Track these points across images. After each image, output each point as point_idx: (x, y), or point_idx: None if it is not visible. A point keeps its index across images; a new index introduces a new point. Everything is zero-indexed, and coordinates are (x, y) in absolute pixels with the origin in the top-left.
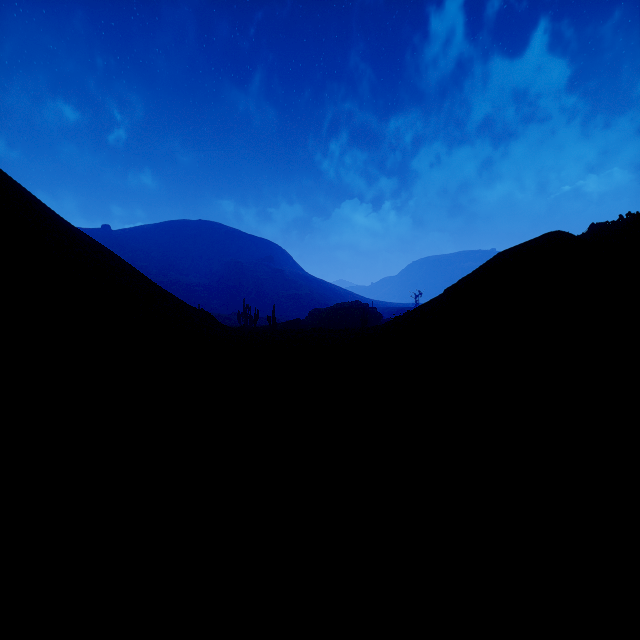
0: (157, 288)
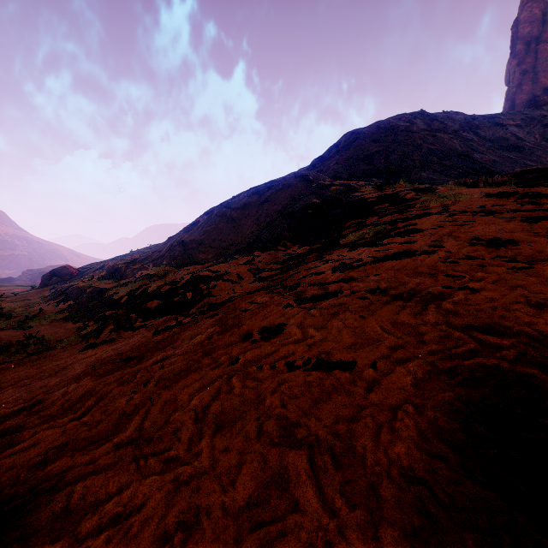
0: None
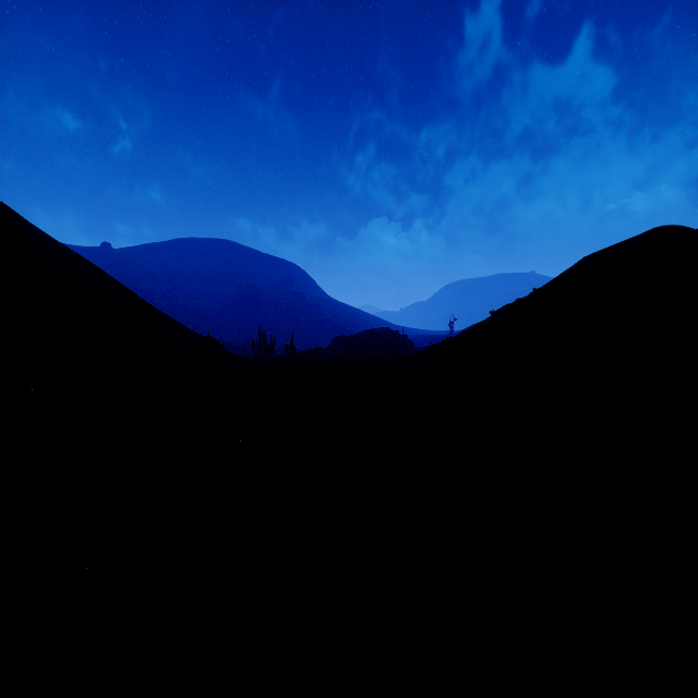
0: (152, 311)
